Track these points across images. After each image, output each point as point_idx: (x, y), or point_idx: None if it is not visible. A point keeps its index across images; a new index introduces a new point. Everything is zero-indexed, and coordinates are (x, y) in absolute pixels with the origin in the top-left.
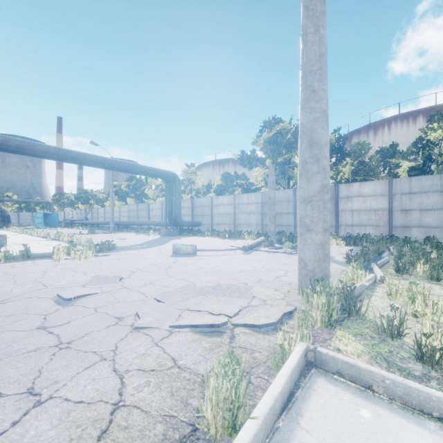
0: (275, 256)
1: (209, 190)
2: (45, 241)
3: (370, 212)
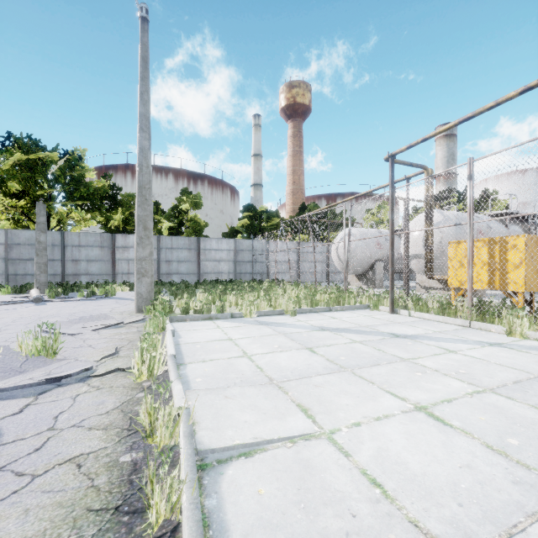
0: (80, 303)
1: None
2: None
3: None
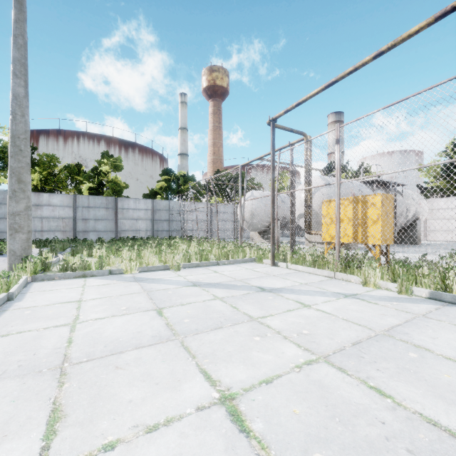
0: None
1: None
2: None
3: (59, 219)
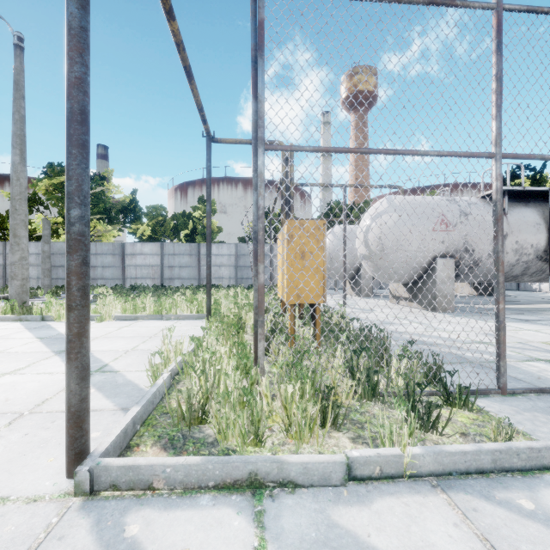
0: None
1: None
2: None
3: (149, 267)
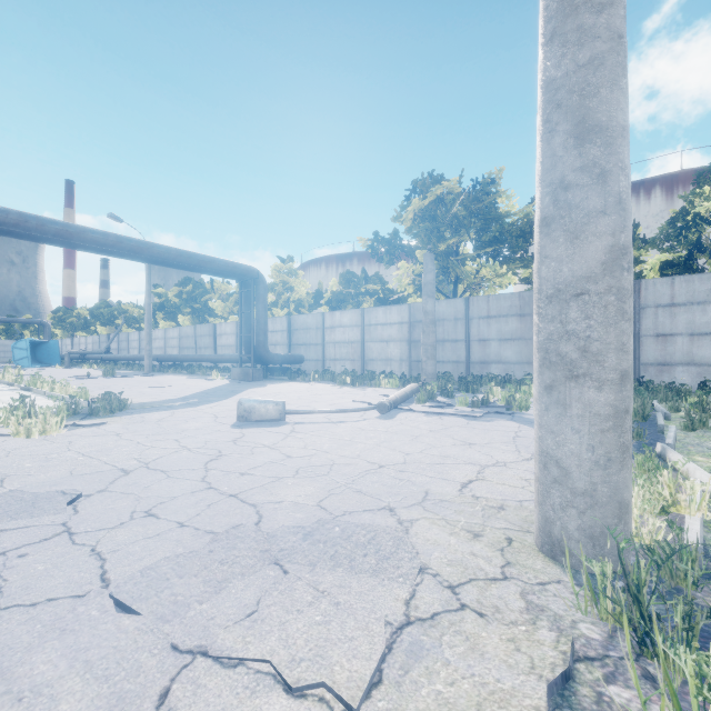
0: (443, 424)
1: (318, 301)
2: (5, 391)
3: None
